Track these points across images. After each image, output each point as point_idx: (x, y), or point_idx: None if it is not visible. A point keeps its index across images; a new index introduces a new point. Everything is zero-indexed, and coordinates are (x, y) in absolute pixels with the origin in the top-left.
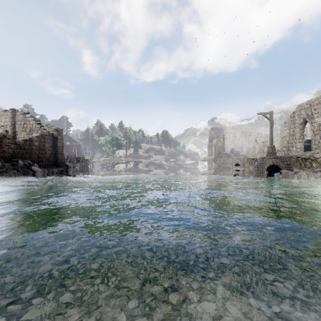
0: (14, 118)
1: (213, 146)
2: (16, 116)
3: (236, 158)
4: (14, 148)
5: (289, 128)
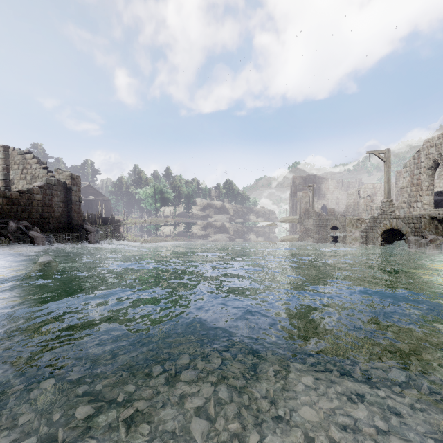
0: (7, 159)
1: (297, 202)
2: (11, 156)
3: (333, 218)
4: (4, 204)
5: (411, 175)
